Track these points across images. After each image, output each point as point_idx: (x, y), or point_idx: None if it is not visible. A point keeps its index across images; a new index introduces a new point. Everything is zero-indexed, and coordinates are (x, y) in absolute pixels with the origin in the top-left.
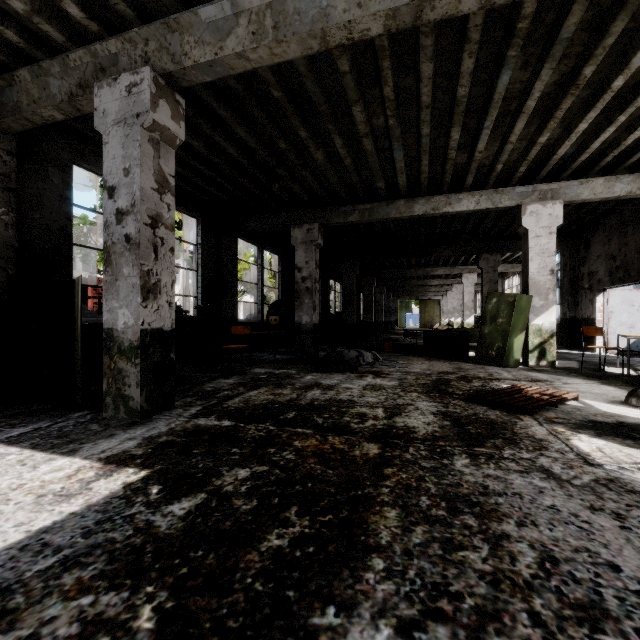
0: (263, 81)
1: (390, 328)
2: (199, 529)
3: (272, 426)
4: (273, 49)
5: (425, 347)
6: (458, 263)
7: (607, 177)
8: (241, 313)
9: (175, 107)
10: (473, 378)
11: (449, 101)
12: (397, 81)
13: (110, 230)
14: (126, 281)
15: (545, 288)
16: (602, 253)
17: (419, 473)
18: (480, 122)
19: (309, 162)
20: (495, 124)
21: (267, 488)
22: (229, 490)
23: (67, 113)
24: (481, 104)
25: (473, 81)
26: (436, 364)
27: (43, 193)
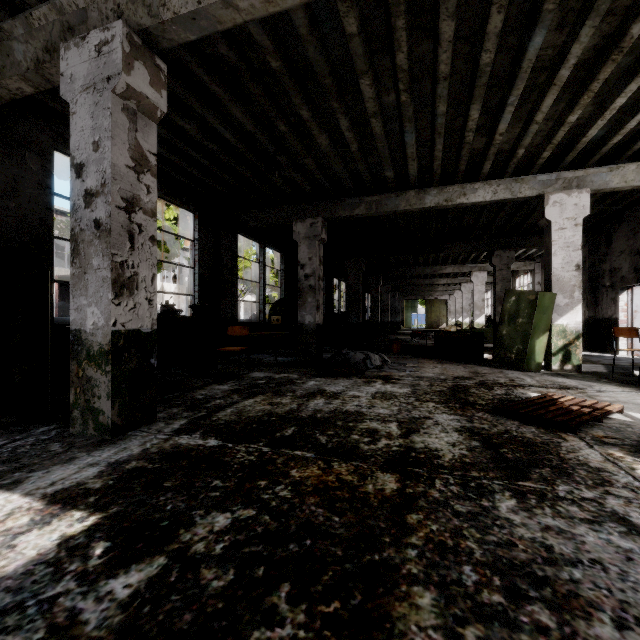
0: (259, 49)
1: (396, 328)
2: (142, 629)
3: (266, 447)
4: None
5: (436, 349)
6: (467, 261)
7: None
8: (245, 313)
9: (155, 72)
10: (494, 384)
11: (470, 72)
12: (411, 47)
13: (78, 215)
14: (95, 274)
15: (570, 285)
16: (626, 248)
17: (454, 523)
18: (503, 98)
19: (312, 148)
20: (520, 101)
21: (250, 548)
22: (198, 551)
23: (36, 85)
24: (506, 76)
25: (499, 46)
26: (449, 368)
27: (19, 180)
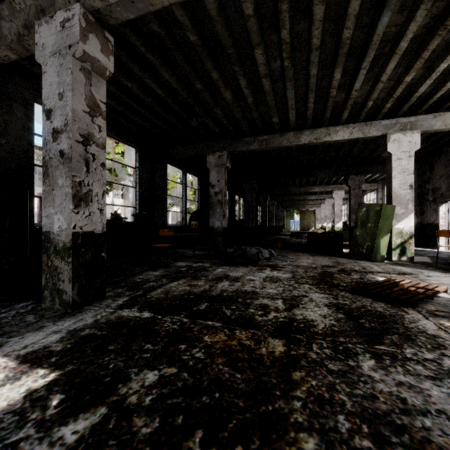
0: (181, 27)
1: (279, 231)
2: None
3: (185, 318)
4: None
5: (308, 245)
6: (330, 183)
7: None
8: (172, 220)
9: (104, 42)
10: (351, 271)
11: (334, 44)
12: (292, 26)
13: (47, 147)
14: (60, 190)
15: (405, 199)
16: (444, 173)
17: (328, 379)
18: (358, 64)
19: (220, 101)
20: (370, 66)
21: (172, 400)
22: (132, 402)
23: (18, 53)
24: (360, 47)
25: (356, 25)
26: (318, 259)
27: (8, 124)
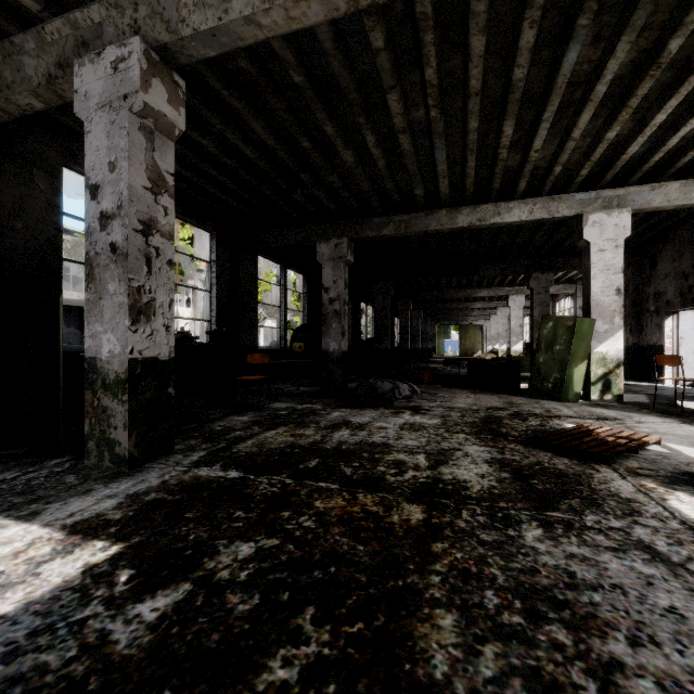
0: (281, 63)
1: (427, 356)
2: (172, 647)
3: (289, 479)
4: (290, 11)
5: (469, 378)
6: (504, 284)
7: (684, 181)
8: (264, 339)
9: (173, 89)
10: (528, 415)
11: (502, 87)
12: (441, 62)
13: (93, 238)
14: (111, 300)
15: (610, 310)
16: (671, 271)
17: (479, 551)
18: (538, 114)
19: (337, 165)
20: (555, 116)
21: (275, 575)
22: (223, 578)
23: (47, 101)
24: (540, 91)
25: (532, 61)
26: (483, 398)
27: (27, 199)
